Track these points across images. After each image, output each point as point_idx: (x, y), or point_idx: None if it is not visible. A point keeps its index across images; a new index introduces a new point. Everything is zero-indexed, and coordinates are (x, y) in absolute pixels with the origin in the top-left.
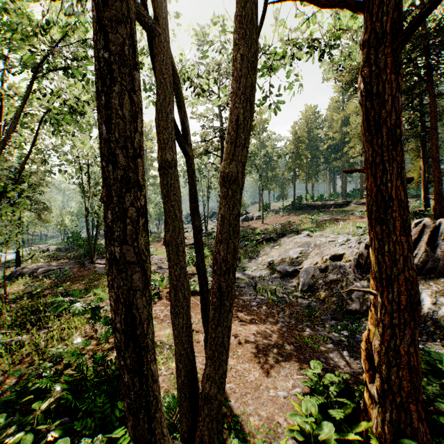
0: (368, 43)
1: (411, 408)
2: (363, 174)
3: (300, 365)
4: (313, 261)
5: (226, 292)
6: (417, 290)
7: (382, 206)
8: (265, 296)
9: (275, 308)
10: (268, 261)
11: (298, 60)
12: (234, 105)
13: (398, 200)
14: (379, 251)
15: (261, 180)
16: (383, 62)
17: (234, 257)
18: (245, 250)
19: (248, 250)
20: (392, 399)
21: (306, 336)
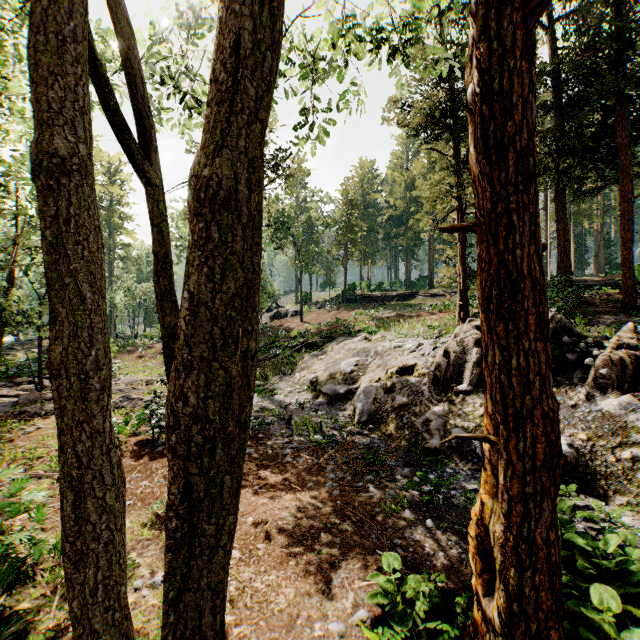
0: (485, 1)
1: (553, 635)
2: (431, 257)
3: (364, 558)
4: (375, 376)
5: (206, 500)
6: (559, 431)
7: (507, 289)
8: (305, 436)
9: (321, 456)
10: (309, 378)
11: (358, 57)
12: (228, 8)
13: (531, 280)
14: (501, 368)
15: (300, 259)
16: (510, 37)
17: (228, 405)
18: (276, 362)
19: (279, 363)
20: (525, 627)
21: (370, 500)
